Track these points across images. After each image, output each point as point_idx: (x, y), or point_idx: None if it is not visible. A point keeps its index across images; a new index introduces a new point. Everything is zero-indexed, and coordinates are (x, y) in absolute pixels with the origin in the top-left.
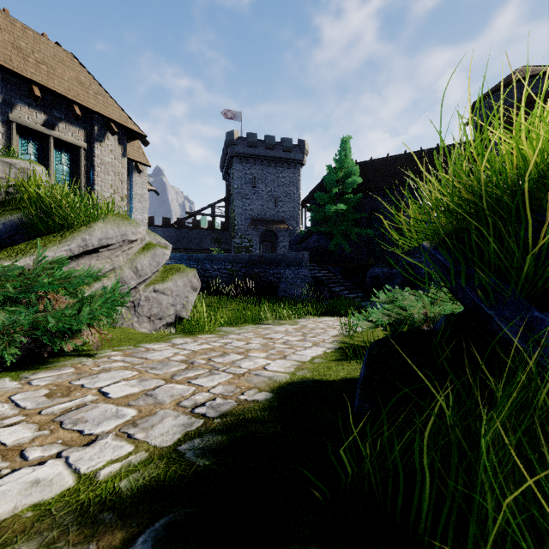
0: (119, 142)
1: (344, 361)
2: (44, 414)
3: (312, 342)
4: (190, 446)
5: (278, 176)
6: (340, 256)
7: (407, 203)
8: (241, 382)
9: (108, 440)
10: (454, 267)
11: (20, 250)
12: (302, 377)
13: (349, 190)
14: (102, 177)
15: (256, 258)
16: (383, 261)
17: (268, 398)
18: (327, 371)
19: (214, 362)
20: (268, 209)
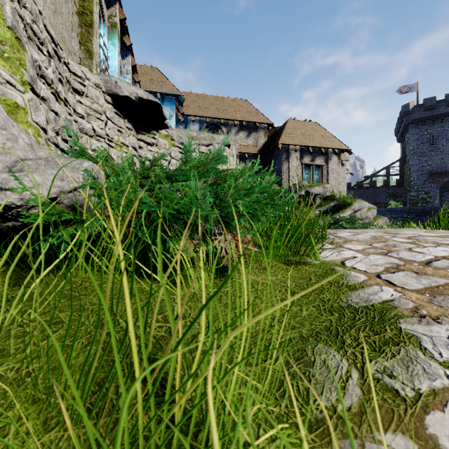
0: (337, 157)
1: None
2: None
3: None
4: None
5: None
6: None
7: None
8: None
9: None
10: None
11: (341, 213)
12: None
13: None
14: (331, 176)
15: (429, 209)
16: None
17: None
18: None
19: None
20: None
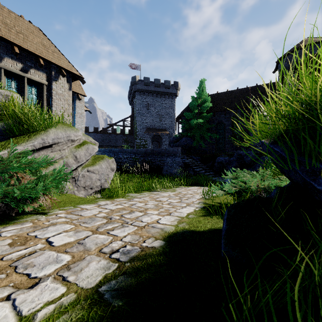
0: (67, 81)
1: (208, 216)
2: (4, 260)
3: (186, 203)
4: (108, 287)
5: (162, 103)
6: (199, 150)
7: (239, 119)
8: (143, 232)
9: (47, 282)
10: (288, 156)
11: (1, 146)
12: (183, 228)
13: (204, 110)
14: (57, 102)
15: (150, 151)
16: (225, 153)
17: (162, 245)
18: (198, 223)
19: (124, 218)
20: (156, 122)
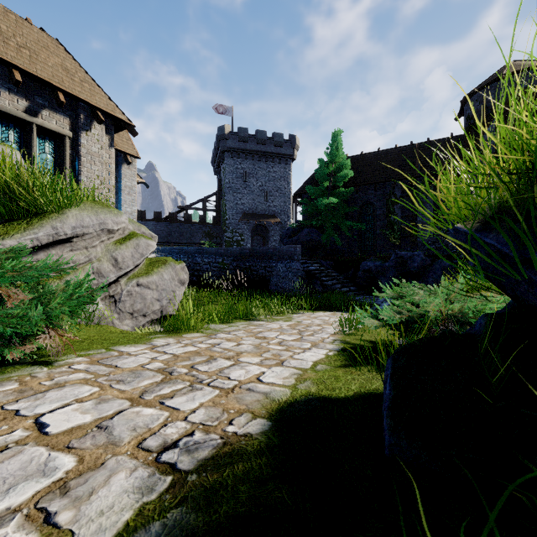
0: (106, 132)
1: (352, 368)
2: None
3: (311, 342)
4: None
5: (269, 170)
6: (331, 250)
7: (398, 197)
8: (229, 401)
9: (8, 530)
10: (517, 253)
11: None
12: (306, 392)
13: (341, 183)
14: (88, 168)
15: (248, 252)
16: (374, 254)
17: (266, 430)
18: (334, 382)
19: (197, 371)
20: (260, 204)
